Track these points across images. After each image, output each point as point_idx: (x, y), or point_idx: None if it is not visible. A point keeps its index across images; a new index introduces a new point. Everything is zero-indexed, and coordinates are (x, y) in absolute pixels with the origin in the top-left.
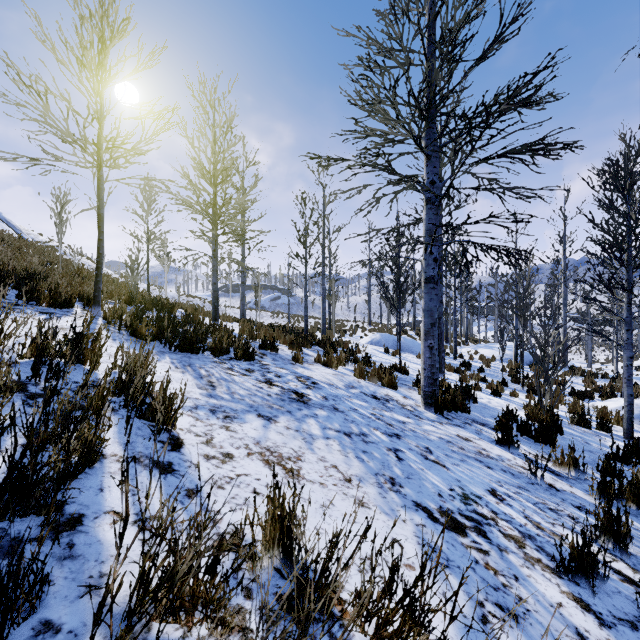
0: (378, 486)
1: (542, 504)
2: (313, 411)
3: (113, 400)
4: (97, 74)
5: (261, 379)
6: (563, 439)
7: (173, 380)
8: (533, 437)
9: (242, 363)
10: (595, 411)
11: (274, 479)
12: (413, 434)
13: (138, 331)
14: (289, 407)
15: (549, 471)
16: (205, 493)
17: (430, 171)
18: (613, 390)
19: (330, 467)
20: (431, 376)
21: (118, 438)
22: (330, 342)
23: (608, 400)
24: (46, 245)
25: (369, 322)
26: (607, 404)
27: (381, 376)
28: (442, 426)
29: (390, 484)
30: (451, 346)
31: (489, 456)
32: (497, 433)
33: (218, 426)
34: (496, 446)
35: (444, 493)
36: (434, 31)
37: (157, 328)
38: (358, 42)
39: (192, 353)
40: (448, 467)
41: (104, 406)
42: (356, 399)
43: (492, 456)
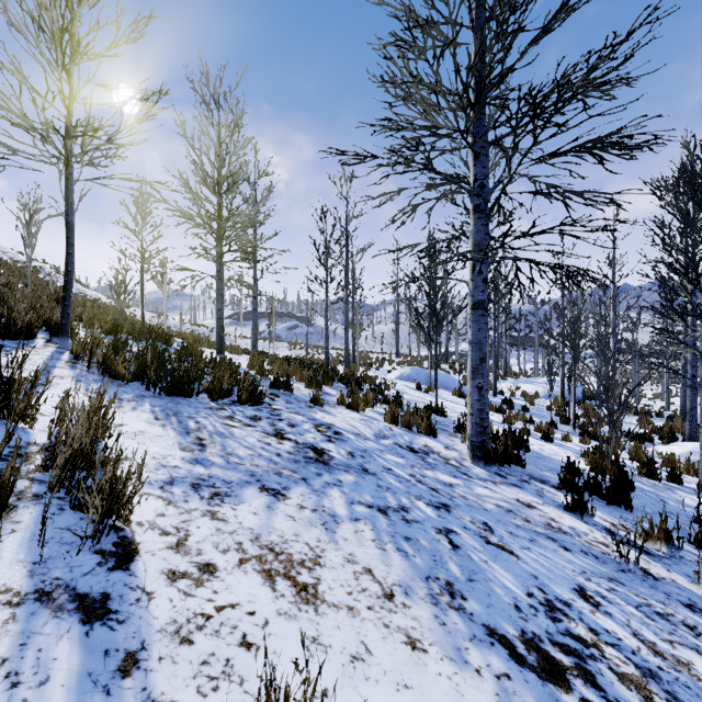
0: (432, 602)
1: (646, 606)
2: (336, 476)
3: (41, 478)
4: (60, 41)
5: (269, 431)
6: (636, 497)
7: (146, 438)
8: (604, 497)
9: (247, 408)
10: (659, 457)
11: (277, 609)
12: (465, 502)
13: (112, 369)
14: (304, 472)
15: (636, 547)
16: (156, 659)
17: (479, 172)
18: (673, 431)
19: (362, 573)
20: (480, 423)
21: (25, 552)
22: (354, 378)
23: (672, 444)
24: (26, 265)
25: (397, 354)
26: (671, 449)
27: (417, 420)
28: (497, 487)
29: (448, 595)
30: (489, 381)
31: (561, 530)
32: (566, 496)
33: (200, 512)
34: (565, 513)
35: (522, 603)
36: (483, 1)
37: (138, 365)
38: (391, 12)
39: (182, 397)
40: (517, 554)
41: (9, 497)
42: (389, 454)
43: (565, 529)
